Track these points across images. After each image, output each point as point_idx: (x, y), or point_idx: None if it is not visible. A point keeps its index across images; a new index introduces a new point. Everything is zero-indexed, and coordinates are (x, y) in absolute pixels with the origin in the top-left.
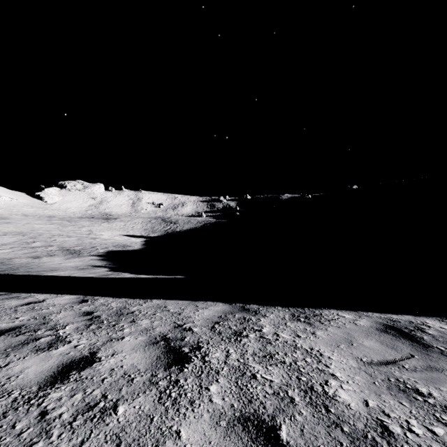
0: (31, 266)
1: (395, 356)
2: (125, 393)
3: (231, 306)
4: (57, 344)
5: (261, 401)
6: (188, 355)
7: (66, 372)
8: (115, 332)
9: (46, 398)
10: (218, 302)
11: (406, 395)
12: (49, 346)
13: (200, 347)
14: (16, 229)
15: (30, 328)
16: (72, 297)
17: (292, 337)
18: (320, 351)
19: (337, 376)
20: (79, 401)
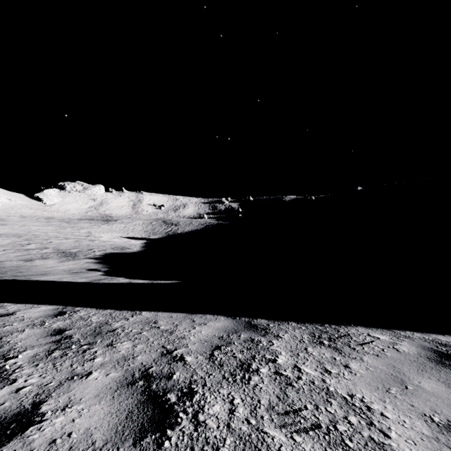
0: (20, 270)
1: None
2: None
3: (235, 322)
4: None
5: None
6: (173, 408)
7: None
8: (82, 362)
9: None
10: (220, 316)
11: None
12: None
13: (192, 392)
14: (12, 231)
15: None
16: (49, 309)
17: (320, 374)
18: (366, 401)
19: None
20: None
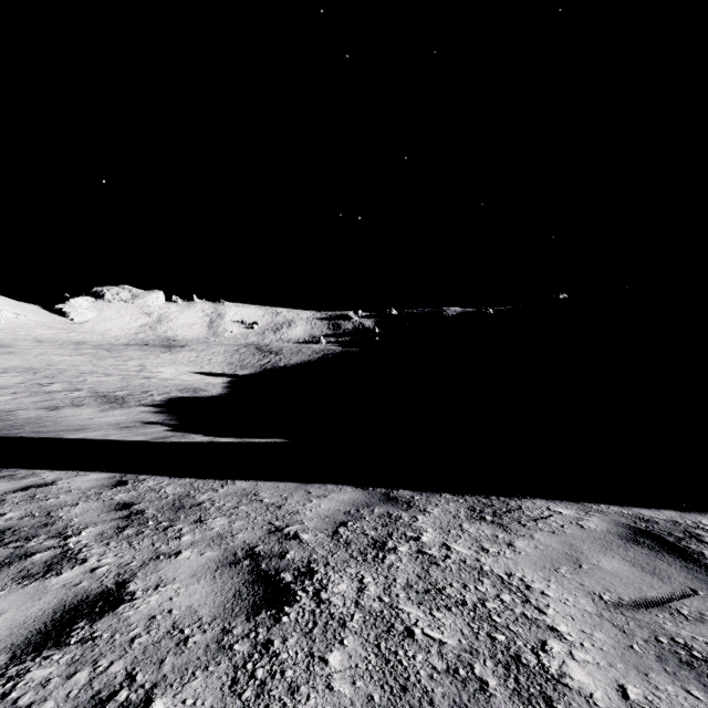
0: (43, 423)
1: (661, 590)
2: (169, 670)
3: (367, 494)
4: (62, 566)
5: (425, 689)
6: (290, 587)
7: (67, 623)
8: (166, 541)
9: (20, 681)
10: (346, 486)
11: (696, 674)
12: (46, 570)
13: (312, 572)
14: (23, 363)
15: (20, 534)
16: (102, 477)
17: (475, 552)
18: (526, 580)
19: (562, 631)
20: (82, 689)
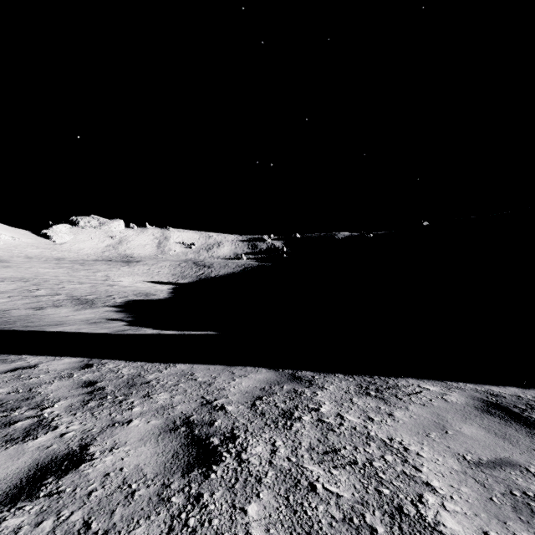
0: (31, 319)
1: (511, 452)
2: (118, 519)
3: (278, 374)
4: (37, 431)
5: None
6: (217, 449)
7: (38, 479)
8: (121, 411)
9: None
10: (261, 368)
11: None
12: (25, 435)
13: (234, 436)
14: (17, 274)
15: (7, 406)
16: (73, 361)
17: (363, 421)
18: (404, 443)
19: (434, 486)
20: None
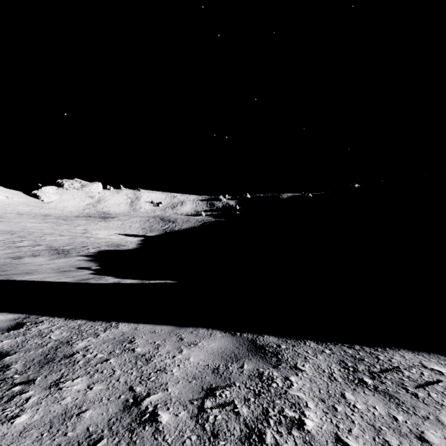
0: (5, 268)
1: None
2: None
3: (235, 341)
4: None
5: None
6: None
7: None
8: None
9: None
10: (215, 330)
11: None
12: None
13: None
14: (6, 228)
15: None
16: (6, 319)
17: None
18: None
19: None
20: None
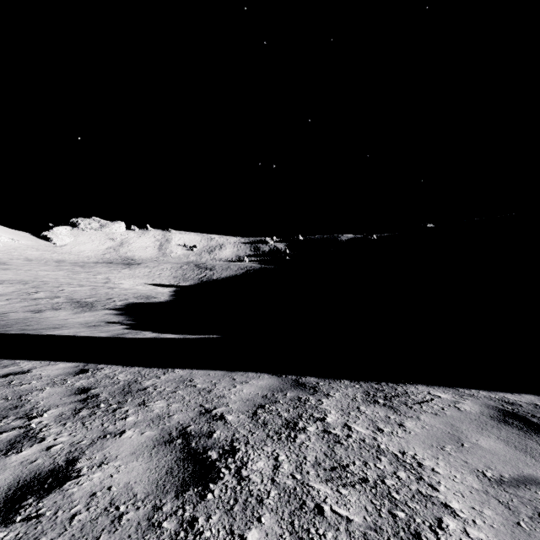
0: (28, 322)
1: (535, 468)
2: None
3: (280, 380)
4: (22, 444)
5: None
6: (215, 465)
7: (17, 500)
8: (114, 421)
9: None
10: (263, 373)
11: None
12: (8, 448)
13: (234, 450)
14: (16, 276)
15: None
16: (68, 366)
17: (372, 432)
18: (418, 458)
19: (454, 508)
20: None
